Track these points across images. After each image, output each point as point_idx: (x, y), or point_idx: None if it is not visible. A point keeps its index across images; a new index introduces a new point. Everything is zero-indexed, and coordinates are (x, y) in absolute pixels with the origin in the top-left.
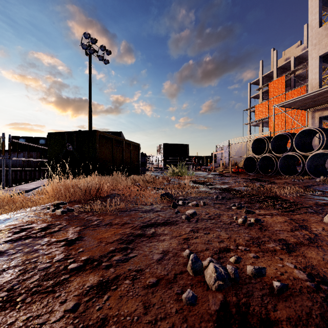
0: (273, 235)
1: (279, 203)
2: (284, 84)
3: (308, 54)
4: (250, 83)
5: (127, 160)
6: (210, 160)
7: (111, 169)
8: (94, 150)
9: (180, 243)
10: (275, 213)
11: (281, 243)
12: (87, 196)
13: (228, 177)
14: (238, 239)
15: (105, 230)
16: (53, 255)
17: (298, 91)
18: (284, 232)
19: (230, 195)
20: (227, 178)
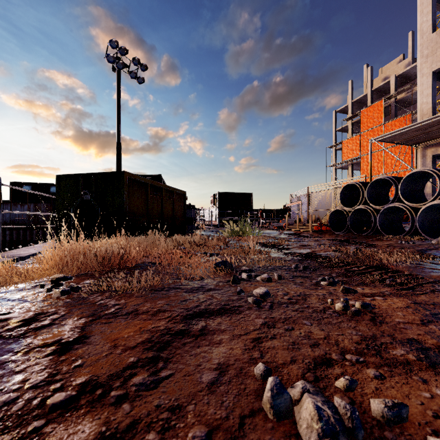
0: (397, 332)
1: (390, 276)
2: (381, 113)
3: (414, 72)
4: (336, 111)
5: (169, 214)
6: (282, 214)
7: (146, 226)
8: (121, 200)
9: (247, 348)
10: (388, 292)
11: (414, 348)
12: (106, 266)
13: (309, 238)
14: (342, 339)
15: (126, 324)
16: (28, 375)
17: (401, 122)
18: (412, 327)
19: (314, 264)
20: (307, 239)
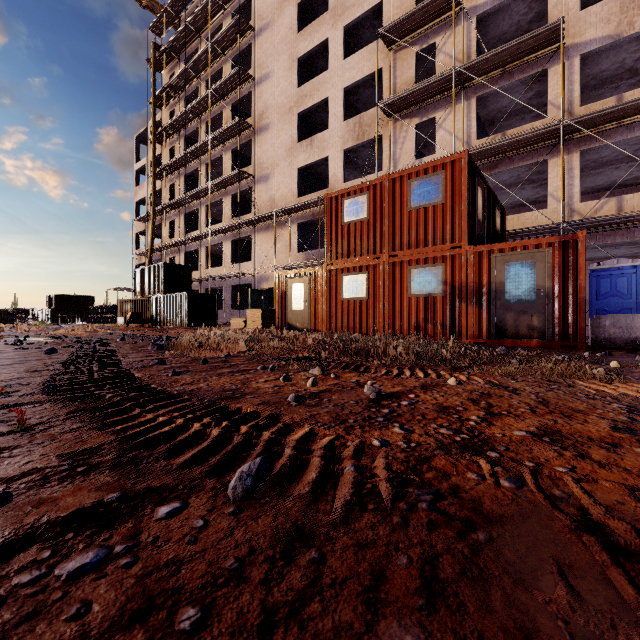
0: None
1: None
2: None
3: None
4: None
5: (0, 318)
6: None
7: None
8: None
9: None
10: None
11: None
12: None
13: None
14: None
15: None
16: None
17: None
18: None
19: None
20: None
